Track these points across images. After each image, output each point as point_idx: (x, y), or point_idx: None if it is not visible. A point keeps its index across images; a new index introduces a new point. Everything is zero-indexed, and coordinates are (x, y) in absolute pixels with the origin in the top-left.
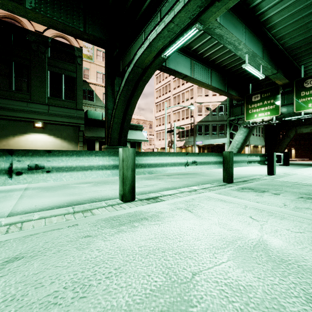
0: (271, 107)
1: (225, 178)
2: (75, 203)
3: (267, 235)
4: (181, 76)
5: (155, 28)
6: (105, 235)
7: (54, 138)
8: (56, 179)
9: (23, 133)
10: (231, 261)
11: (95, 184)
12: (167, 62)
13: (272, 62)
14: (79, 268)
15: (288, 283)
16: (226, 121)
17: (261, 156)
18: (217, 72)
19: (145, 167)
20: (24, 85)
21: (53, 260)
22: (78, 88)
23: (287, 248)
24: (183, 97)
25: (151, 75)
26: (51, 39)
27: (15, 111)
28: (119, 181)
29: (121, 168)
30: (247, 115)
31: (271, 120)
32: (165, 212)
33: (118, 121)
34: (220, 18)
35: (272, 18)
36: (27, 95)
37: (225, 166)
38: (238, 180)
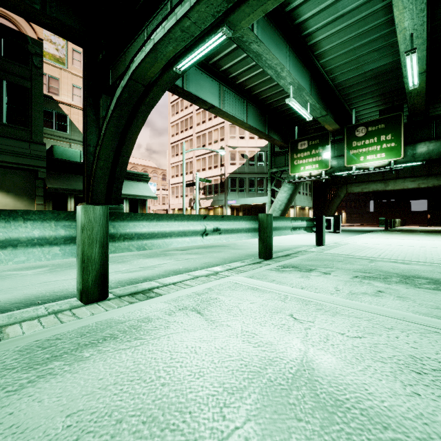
0: (320, 158)
1: (261, 252)
2: None
3: (314, 349)
4: (206, 106)
5: (162, 23)
6: (0, 393)
7: None
8: None
9: None
10: (251, 422)
11: (51, 268)
12: (186, 83)
13: (321, 100)
14: None
15: None
16: (267, 174)
17: (308, 220)
18: (255, 106)
19: (132, 239)
20: None
21: None
22: (34, 108)
23: (344, 373)
24: (210, 137)
25: (158, 97)
26: None
27: None
28: (77, 266)
29: (79, 242)
30: (292, 167)
31: (320, 174)
32: (156, 318)
33: (105, 165)
34: (258, 30)
35: (321, 43)
36: None
37: (261, 235)
38: (278, 254)
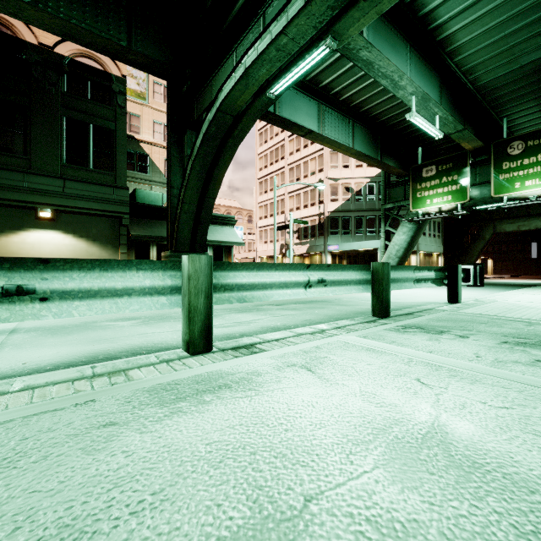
0: (454, 188)
1: (376, 309)
2: (102, 357)
3: (447, 415)
4: (302, 131)
5: (254, 43)
6: (145, 421)
7: (75, 238)
8: (60, 314)
9: (15, 230)
10: (380, 469)
11: (144, 320)
12: (278, 107)
13: (456, 110)
14: (79, 493)
15: (487, 513)
16: (379, 211)
17: (437, 270)
18: (364, 126)
19: (232, 290)
20: (17, 141)
21: (31, 478)
22: (118, 150)
23: (484, 440)
24: (306, 168)
25: (248, 128)
26: (69, 60)
27: (0, 189)
28: (183, 316)
29: (185, 292)
30: (414, 200)
31: (454, 209)
32: (265, 373)
33: (190, 208)
34: (368, 32)
35: (456, 35)
36: (23, 160)
37: (376, 288)
38: (397, 313)
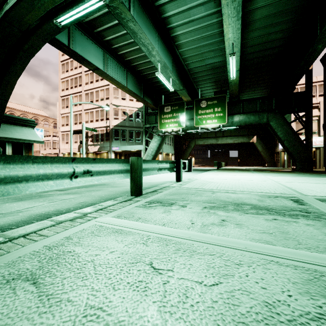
0: (179, 119)
1: (133, 190)
2: None
3: (172, 322)
4: (91, 67)
5: None
6: None
7: None
8: None
9: None
10: None
11: None
12: (72, 43)
13: (180, 78)
14: None
15: None
16: (142, 128)
17: (171, 163)
18: (133, 75)
19: None
20: None
21: None
22: None
23: None
24: (97, 95)
25: (39, 46)
26: None
27: None
28: None
29: None
30: (160, 124)
31: (179, 131)
32: None
33: None
34: (134, 12)
35: (180, 37)
36: None
37: (133, 175)
38: (148, 191)
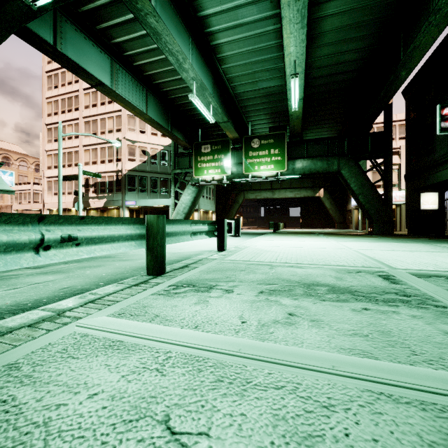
0: (222, 164)
1: (150, 267)
2: None
3: None
4: (92, 80)
5: None
6: None
7: None
8: None
9: None
10: None
11: None
12: (60, 42)
13: (223, 106)
14: None
15: None
16: (171, 175)
17: (210, 224)
18: (157, 98)
19: None
20: None
21: None
22: None
23: None
24: (103, 125)
25: None
26: None
27: None
28: None
29: None
30: (196, 169)
31: (222, 179)
32: None
33: None
34: (156, 4)
35: (223, 47)
36: None
37: (150, 243)
38: (175, 266)
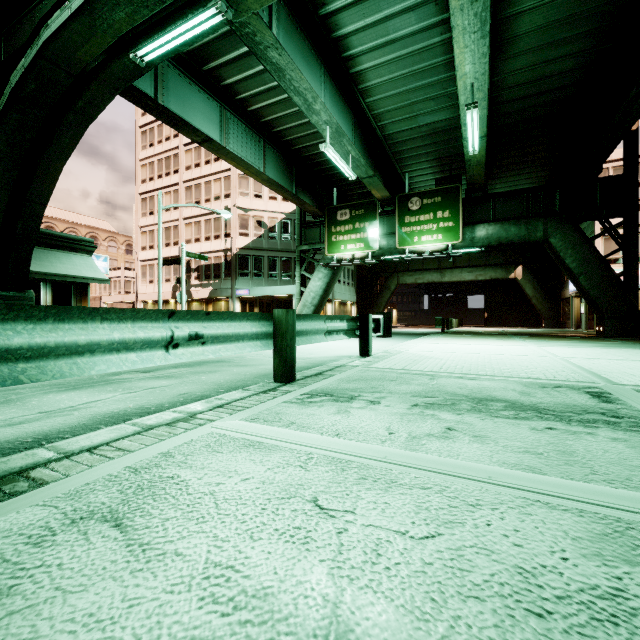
0: (365, 235)
1: (278, 372)
2: None
3: (353, 591)
4: (198, 136)
5: None
6: None
7: None
8: None
9: None
10: None
11: None
12: (162, 93)
13: (367, 155)
14: None
15: None
16: (295, 253)
17: (350, 320)
18: (277, 150)
19: None
20: None
21: None
22: None
23: None
24: (208, 190)
25: (103, 102)
26: None
27: None
28: None
29: None
30: (329, 244)
31: (366, 257)
32: None
33: None
34: (279, 31)
35: (367, 74)
36: None
37: (278, 344)
38: (306, 373)
